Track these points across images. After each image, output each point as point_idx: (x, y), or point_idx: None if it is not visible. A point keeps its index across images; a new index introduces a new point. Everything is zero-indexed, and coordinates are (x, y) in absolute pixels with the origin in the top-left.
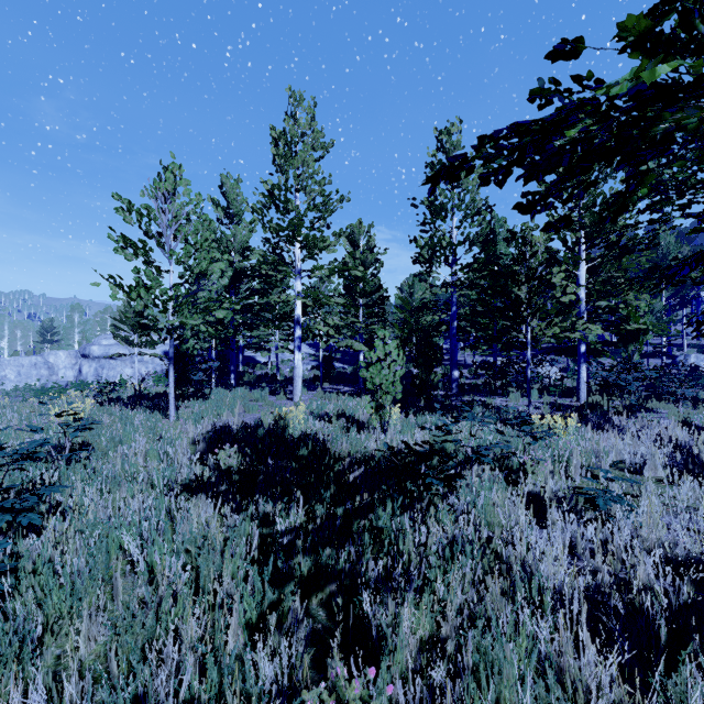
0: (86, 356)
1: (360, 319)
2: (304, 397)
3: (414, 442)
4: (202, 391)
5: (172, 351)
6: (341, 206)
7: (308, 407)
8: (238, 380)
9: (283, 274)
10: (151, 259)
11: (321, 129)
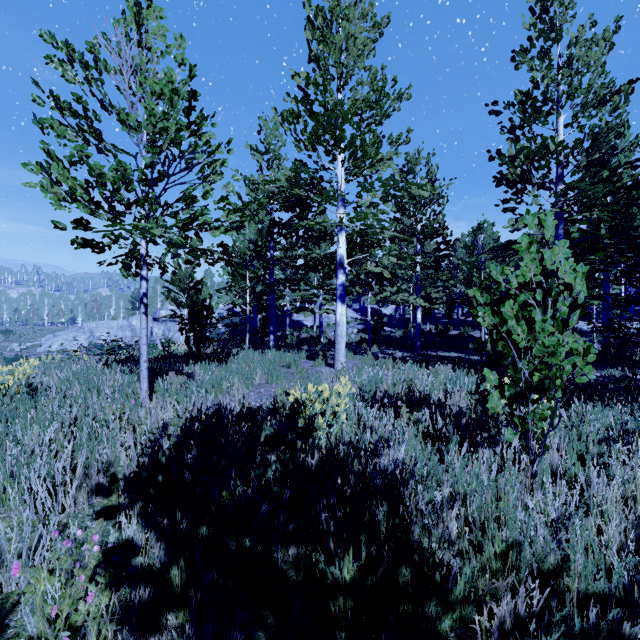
0: (156, 320)
1: (417, 269)
2: (348, 363)
3: (636, 500)
4: (224, 352)
5: (144, 289)
6: (398, 107)
7: (354, 380)
8: (281, 342)
9: (320, 196)
10: (118, 151)
11: (371, 6)
